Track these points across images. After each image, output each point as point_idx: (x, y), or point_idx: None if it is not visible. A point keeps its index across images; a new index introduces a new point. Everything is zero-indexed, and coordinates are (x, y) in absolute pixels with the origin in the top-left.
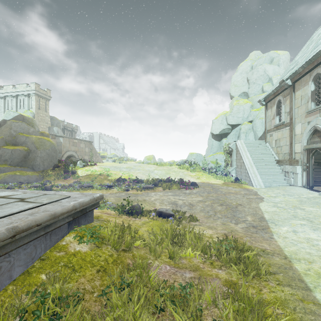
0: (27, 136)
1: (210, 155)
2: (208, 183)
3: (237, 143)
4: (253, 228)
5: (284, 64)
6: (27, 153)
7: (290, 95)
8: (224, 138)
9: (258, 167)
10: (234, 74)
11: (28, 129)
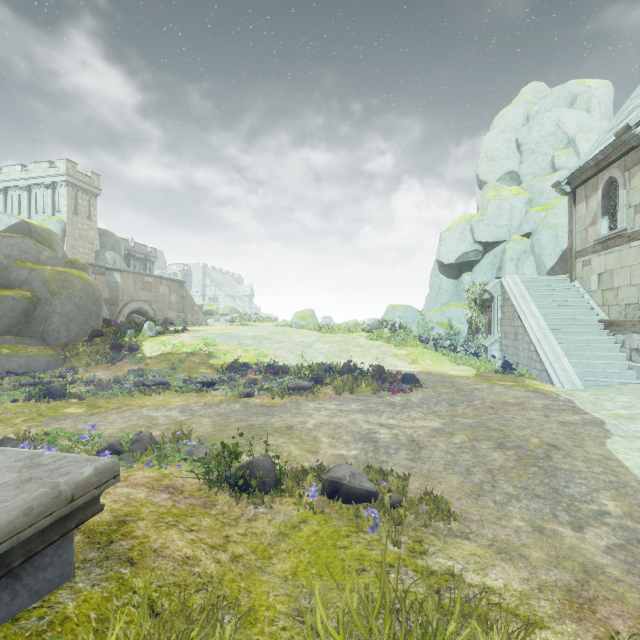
0: (33, 267)
1: (436, 310)
2: (441, 376)
3: (505, 281)
4: None
5: (600, 108)
6: (32, 306)
7: None
8: (466, 272)
9: (561, 338)
10: (488, 135)
11: (37, 252)
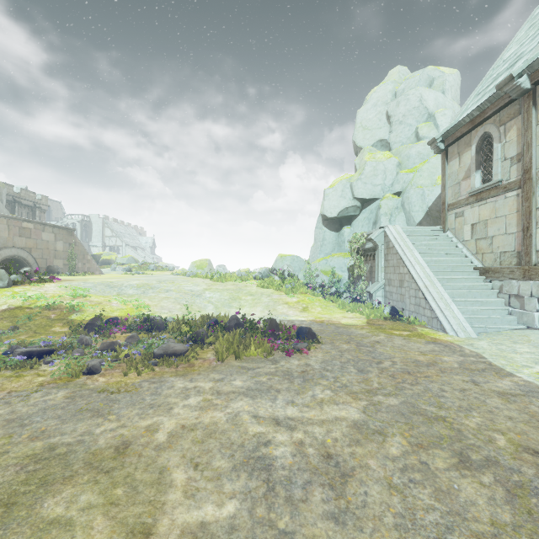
0: None
1: (321, 259)
2: (334, 325)
3: (389, 230)
4: None
5: (452, 91)
6: None
7: (522, 116)
8: (346, 225)
9: (445, 285)
10: (363, 108)
11: None
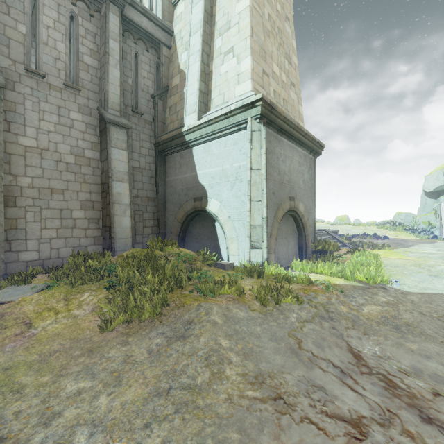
0: None
1: (422, 215)
2: (402, 239)
3: (441, 204)
4: (402, 247)
5: None
6: None
7: None
8: (442, 195)
9: None
10: None
11: None
